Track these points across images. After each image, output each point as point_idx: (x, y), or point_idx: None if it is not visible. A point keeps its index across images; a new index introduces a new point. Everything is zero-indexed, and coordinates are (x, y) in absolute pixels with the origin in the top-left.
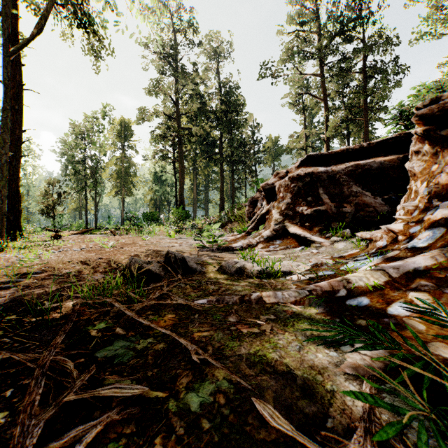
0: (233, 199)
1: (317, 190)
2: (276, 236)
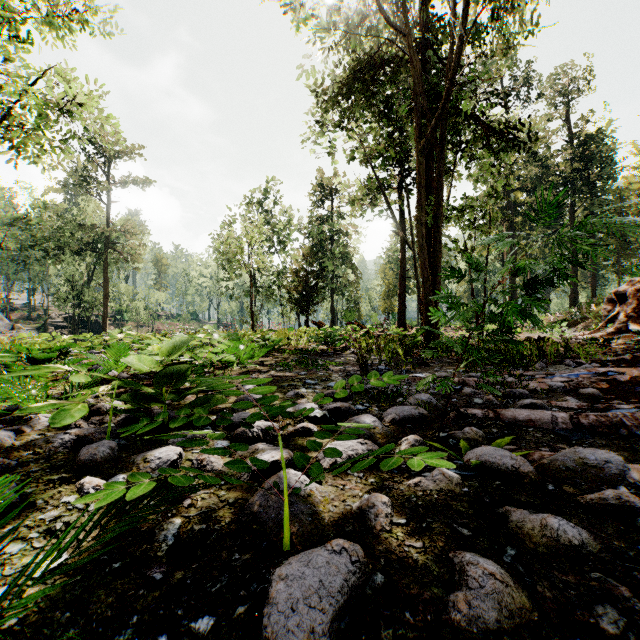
0: (593, 286)
1: None
2: (617, 332)
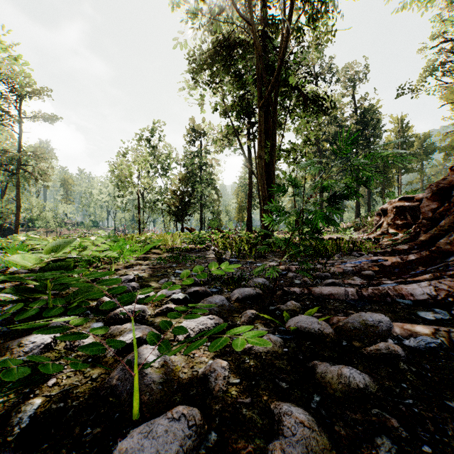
0: (369, 205)
1: (405, 213)
2: (383, 234)
